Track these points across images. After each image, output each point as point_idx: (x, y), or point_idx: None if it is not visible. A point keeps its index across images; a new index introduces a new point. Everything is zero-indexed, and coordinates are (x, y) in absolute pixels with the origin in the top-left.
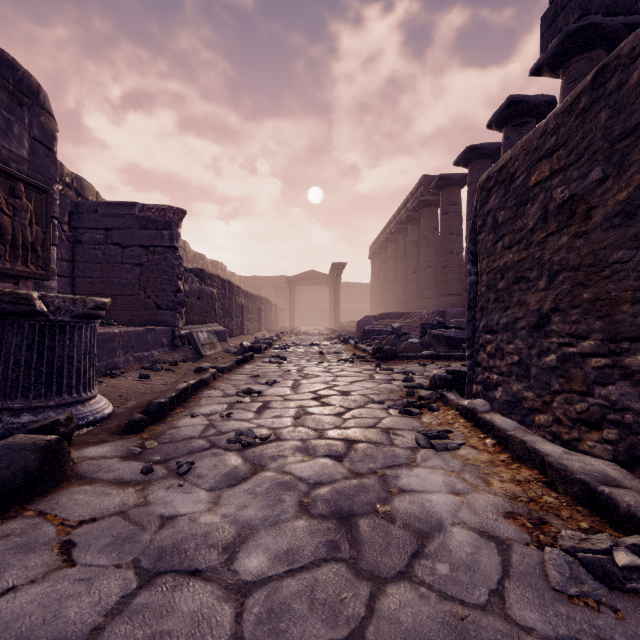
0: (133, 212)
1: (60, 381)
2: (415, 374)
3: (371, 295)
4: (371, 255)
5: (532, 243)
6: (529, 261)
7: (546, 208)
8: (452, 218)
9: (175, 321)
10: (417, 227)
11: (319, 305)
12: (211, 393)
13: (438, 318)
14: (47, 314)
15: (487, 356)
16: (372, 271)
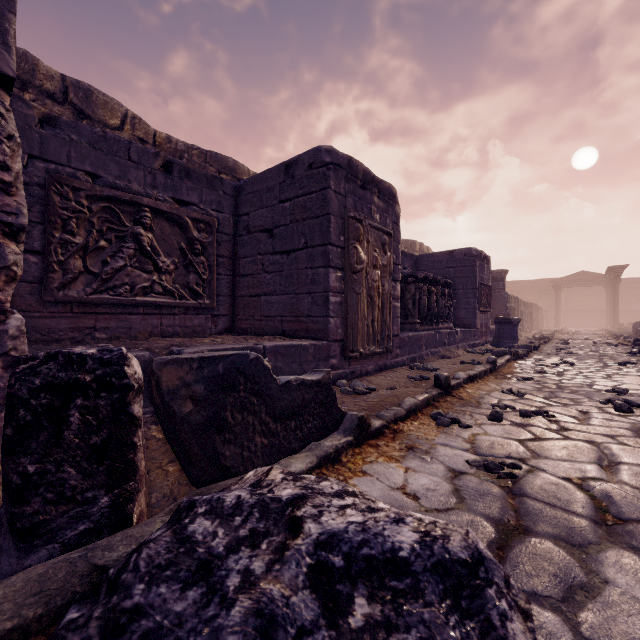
0: None
1: (514, 338)
2: None
3: None
4: None
5: None
6: None
7: None
8: None
9: None
10: None
11: (591, 305)
12: (544, 348)
13: None
14: (513, 322)
15: None
16: None
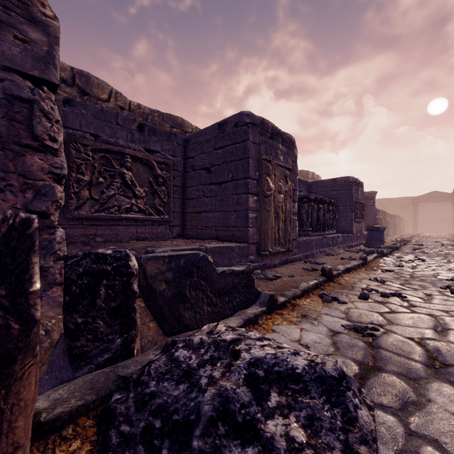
0: None
1: (381, 241)
2: None
3: None
4: None
5: None
6: None
7: None
8: None
9: None
10: None
11: (441, 216)
12: (404, 248)
13: None
14: (380, 230)
15: None
16: None
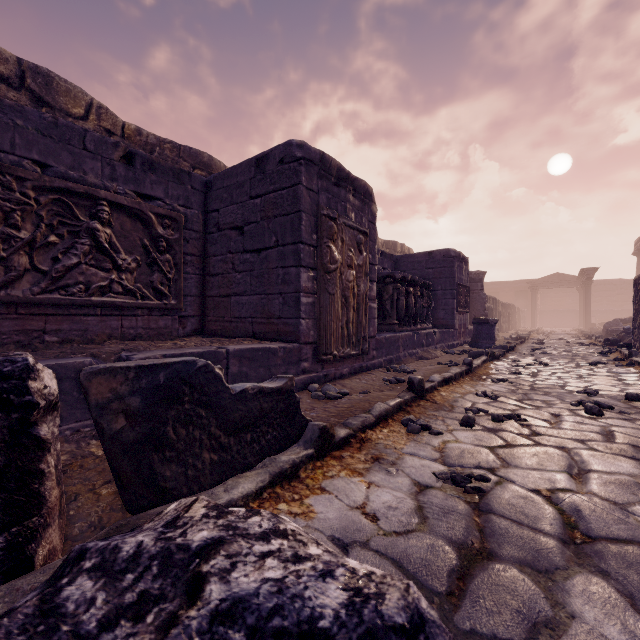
0: None
1: (492, 338)
2: None
3: None
4: (636, 251)
5: (638, 305)
6: (638, 309)
7: (639, 297)
8: None
9: None
10: None
11: (565, 306)
12: (520, 348)
13: None
14: (490, 323)
15: (634, 337)
16: (638, 268)
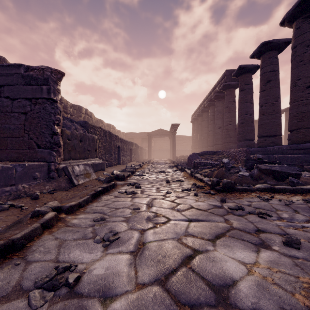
0: (19, 71)
1: None
2: (272, 216)
3: (192, 142)
4: (192, 120)
5: None
6: None
7: None
8: (247, 92)
9: (51, 157)
10: (221, 102)
11: (164, 147)
12: None
13: (258, 155)
14: None
15: None
16: (193, 129)
